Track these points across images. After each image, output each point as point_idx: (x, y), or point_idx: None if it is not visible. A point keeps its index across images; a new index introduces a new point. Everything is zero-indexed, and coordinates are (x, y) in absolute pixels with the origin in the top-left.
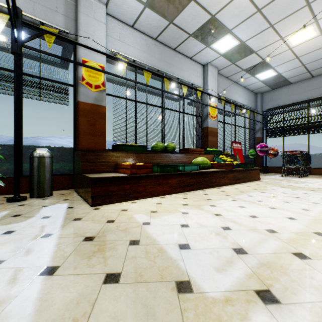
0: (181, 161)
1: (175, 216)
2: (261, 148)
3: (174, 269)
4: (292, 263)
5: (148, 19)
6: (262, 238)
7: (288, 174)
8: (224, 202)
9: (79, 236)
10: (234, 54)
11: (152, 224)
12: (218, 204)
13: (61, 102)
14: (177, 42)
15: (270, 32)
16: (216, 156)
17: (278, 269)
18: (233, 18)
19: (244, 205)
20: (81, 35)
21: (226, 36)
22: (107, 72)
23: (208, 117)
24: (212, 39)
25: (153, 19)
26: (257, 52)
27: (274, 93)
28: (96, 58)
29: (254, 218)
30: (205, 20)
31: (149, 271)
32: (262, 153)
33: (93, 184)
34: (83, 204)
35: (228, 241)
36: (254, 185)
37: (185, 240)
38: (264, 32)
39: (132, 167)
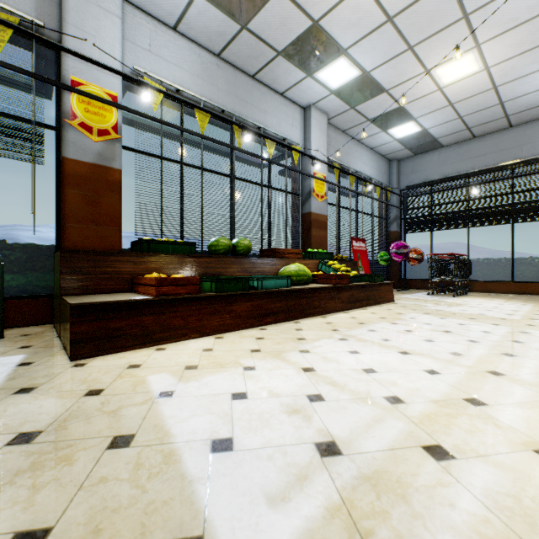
0: (261, 271)
1: (229, 376)
2: (398, 249)
3: (179, 508)
4: (419, 472)
5: (202, 17)
6: (375, 417)
7: (437, 291)
8: (325, 344)
9: (6, 432)
10: (353, 92)
11: (178, 394)
12: (315, 348)
13: (26, 158)
14: (257, 63)
15: (409, 59)
16: (322, 262)
17: (393, 489)
18: (349, 29)
19: (358, 348)
20: (69, 34)
21: (339, 60)
22: (121, 105)
23: (311, 196)
24: (315, 64)
25: (212, 19)
26: (389, 90)
27: (418, 161)
28: (101, 78)
29: (369, 374)
30: (302, 28)
31: (120, 519)
32: (400, 258)
33: (76, 316)
34: (56, 356)
35: (311, 427)
36: (382, 311)
37: (229, 429)
38: (400, 58)
39: (159, 282)
